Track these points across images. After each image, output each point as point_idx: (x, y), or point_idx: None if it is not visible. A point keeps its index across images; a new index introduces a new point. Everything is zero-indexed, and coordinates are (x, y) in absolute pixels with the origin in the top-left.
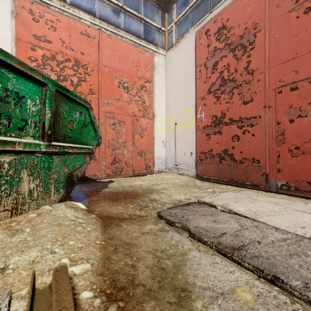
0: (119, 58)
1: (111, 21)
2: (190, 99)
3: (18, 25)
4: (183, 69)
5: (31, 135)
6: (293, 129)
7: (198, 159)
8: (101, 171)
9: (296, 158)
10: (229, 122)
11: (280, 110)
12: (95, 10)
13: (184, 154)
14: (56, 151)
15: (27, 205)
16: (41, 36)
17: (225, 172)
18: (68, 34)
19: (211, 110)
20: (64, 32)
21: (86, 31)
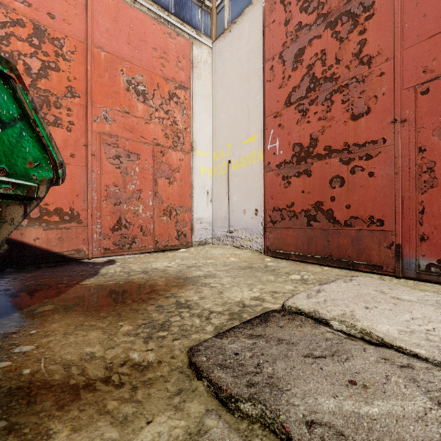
0: (129, 38)
1: None
2: (255, 119)
3: None
4: (242, 69)
5: None
6: None
7: (268, 220)
8: (91, 244)
9: None
10: (324, 154)
11: (426, 125)
12: None
13: (244, 213)
14: None
15: None
16: None
17: (317, 243)
18: None
19: (292, 134)
20: None
21: None
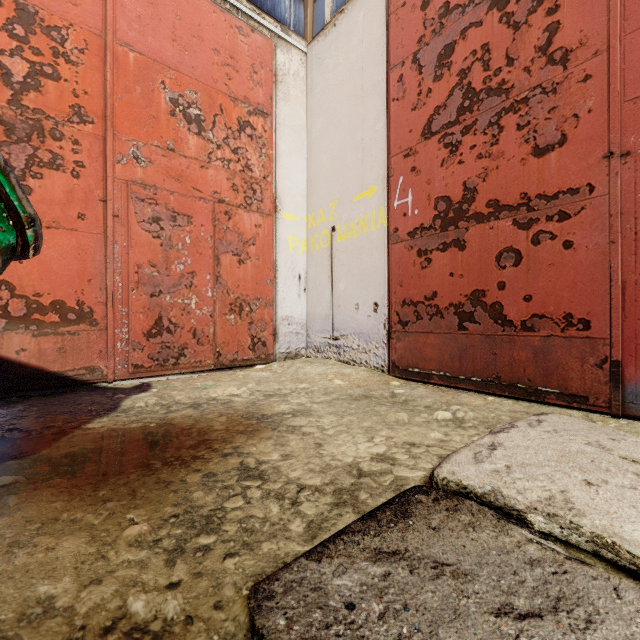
0: (174, 32)
1: None
2: (373, 161)
3: None
4: (353, 83)
5: None
6: None
7: (395, 320)
8: (113, 358)
9: None
10: (487, 213)
11: None
12: None
13: (356, 309)
14: None
15: None
16: None
17: (475, 357)
18: None
19: (434, 182)
20: None
21: None
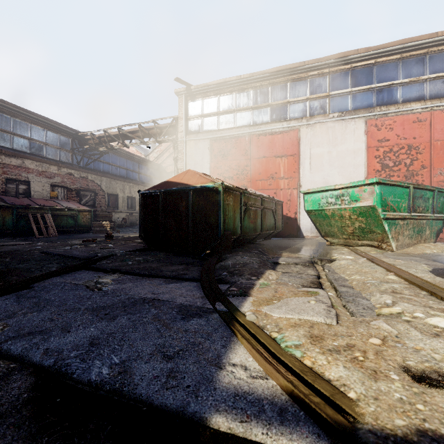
0: None
1: (443, 93)
2: None
3: (368, 138)
4: None
5: (429, 212)
6: None
7: None
8: None
9: None
10: None
11: None
12: (425, 93)
13: None
14: (435, 219)
15: (426, 240)
16: (382, 138)
17: None
18: (402, 128)
19: None
20: (398, 128)
21: (417, 118)
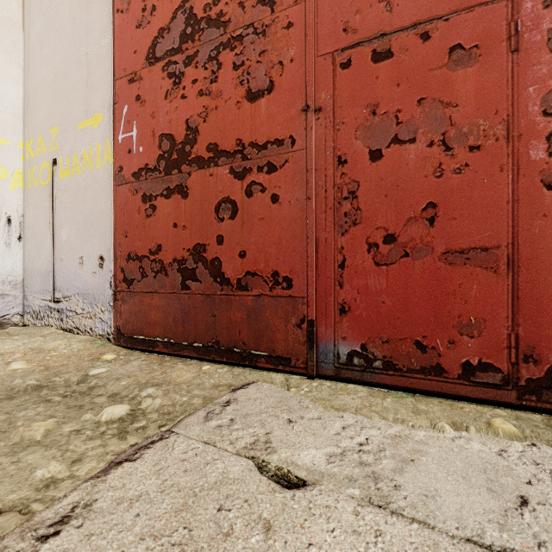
0: None
1: None
2: (99, 82)
3: None
4: None
5: None
6: (379, 180)
7: (120, 278)
8: None
9: (387, 270)
10: (208, 158)
11: (347, 121)
12: None
13: (80, 264)
14: None
15: None
16: None
17: (197, 320)
18: None
19: (158, 116)
20: None
21: None
